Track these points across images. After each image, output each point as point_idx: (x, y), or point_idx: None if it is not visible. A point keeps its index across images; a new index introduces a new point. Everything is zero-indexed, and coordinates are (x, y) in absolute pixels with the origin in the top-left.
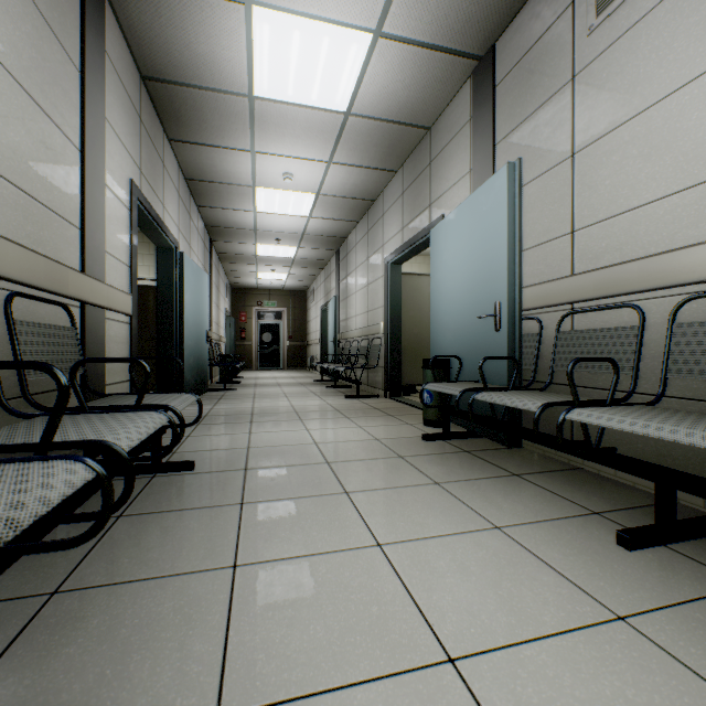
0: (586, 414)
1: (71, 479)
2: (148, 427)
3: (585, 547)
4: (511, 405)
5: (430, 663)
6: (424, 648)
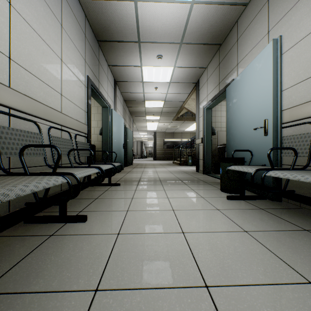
0: (79, 173)
1: (249, 170)
2: (294, 177)
3: (100, 222)
4: (51, 185)
5: (178, 210)
6: (178, 211)
